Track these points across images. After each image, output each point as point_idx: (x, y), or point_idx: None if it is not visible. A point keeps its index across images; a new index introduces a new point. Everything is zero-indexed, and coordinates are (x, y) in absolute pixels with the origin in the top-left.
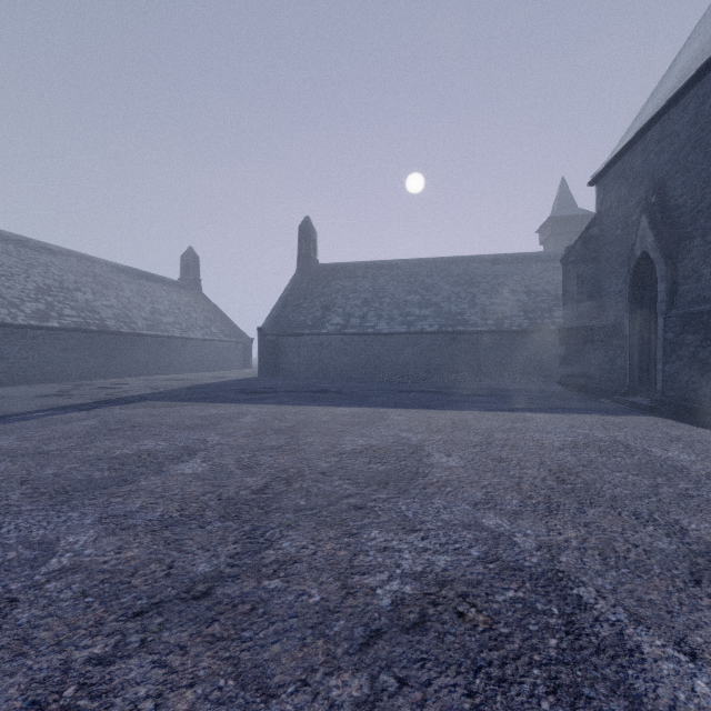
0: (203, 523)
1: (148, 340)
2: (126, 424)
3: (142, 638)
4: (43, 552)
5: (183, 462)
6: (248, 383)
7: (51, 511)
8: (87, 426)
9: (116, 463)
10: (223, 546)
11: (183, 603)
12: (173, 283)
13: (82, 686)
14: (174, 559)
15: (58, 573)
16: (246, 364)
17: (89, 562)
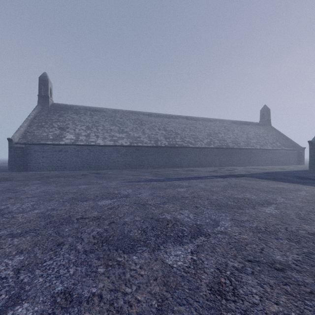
0: (277, 238)
1: (244, 151)
2: (237, 185)
3: (252, 271)
4: (215, 223)
5: (264, 207)
6: (301, 173)
7: (216, 211)
8: (223, 184)
9: (235, 200)
10: (290, 253)
11: (269, 268)
12: (256, 124)
13: (232, 273)
14: (263, 247)
15: (220, 232)
16: (299, 162)
17: (229, 233)
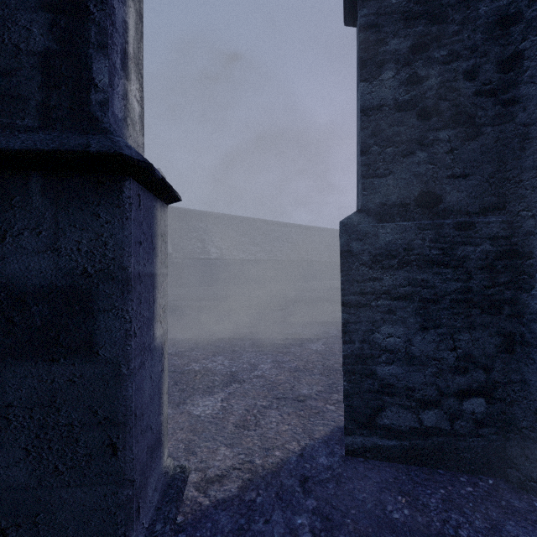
0: None
1: None
2: None
3: None
4: None
5: None
6: None
7: None
8: None
9: None
10: None
11: None
12: None
13: None
14: None
15: None
16: None
17: None
